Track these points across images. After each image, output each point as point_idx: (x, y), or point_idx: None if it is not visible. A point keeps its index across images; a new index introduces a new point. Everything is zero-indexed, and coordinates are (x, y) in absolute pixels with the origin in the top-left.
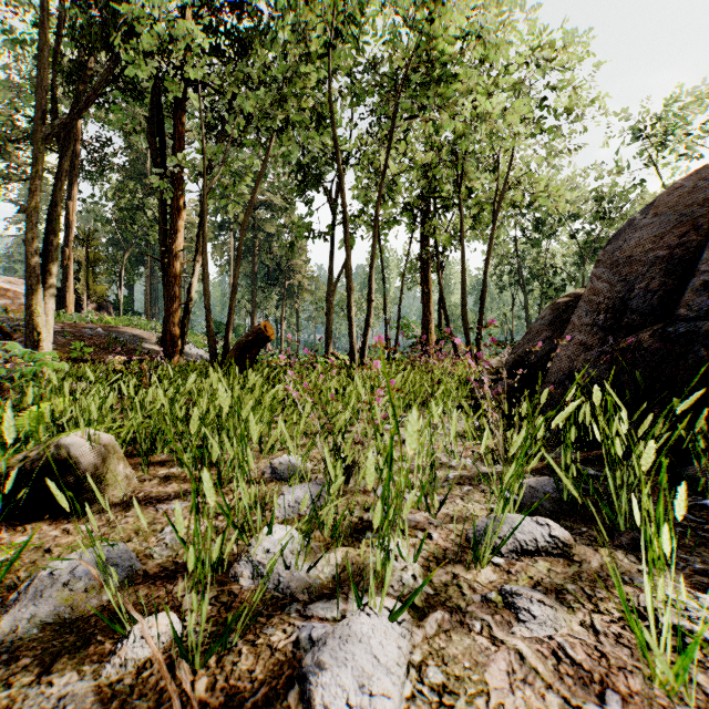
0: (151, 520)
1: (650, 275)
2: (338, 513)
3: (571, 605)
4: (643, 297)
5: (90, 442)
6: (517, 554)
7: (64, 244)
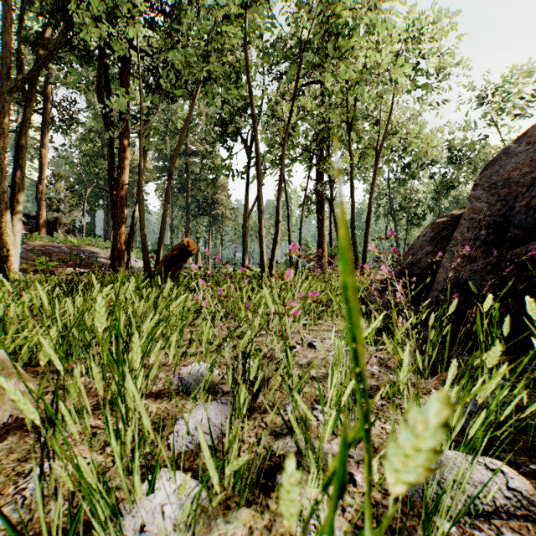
0: (24, 454)
1: (529, 194)
2: (244, 441)
3: None
4: (524, 213)
5: None
6: (471, 516)
7: (39, 181)
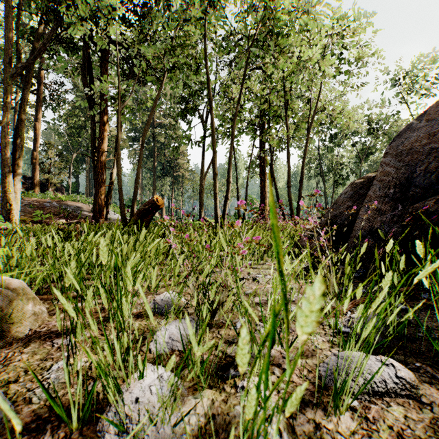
0: (44, 356)
1: (427, 161)
2: None
3: None
4: (423, 176)
5: None
6: (369, 395)
7: (33, 149)
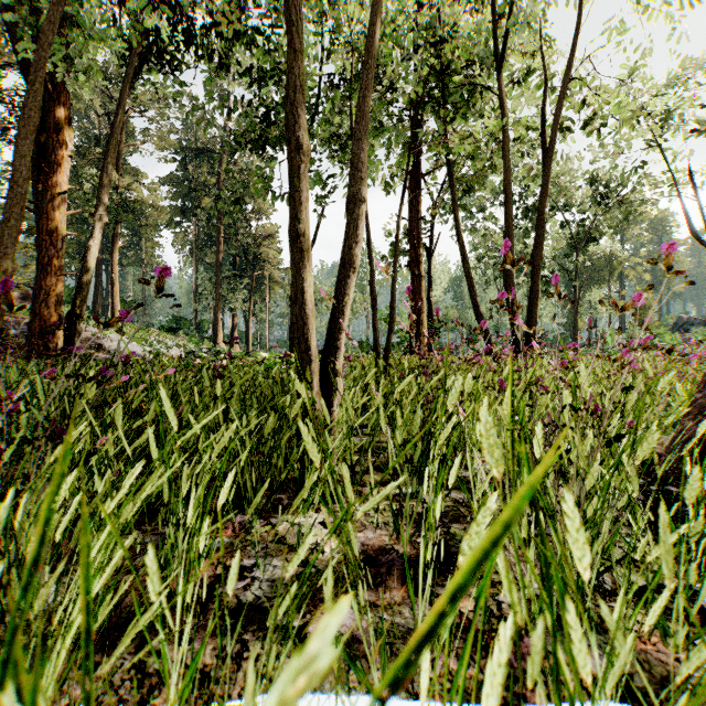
0: None
1: None
2: None
3: None
4: None
5: None
6: None
7: None
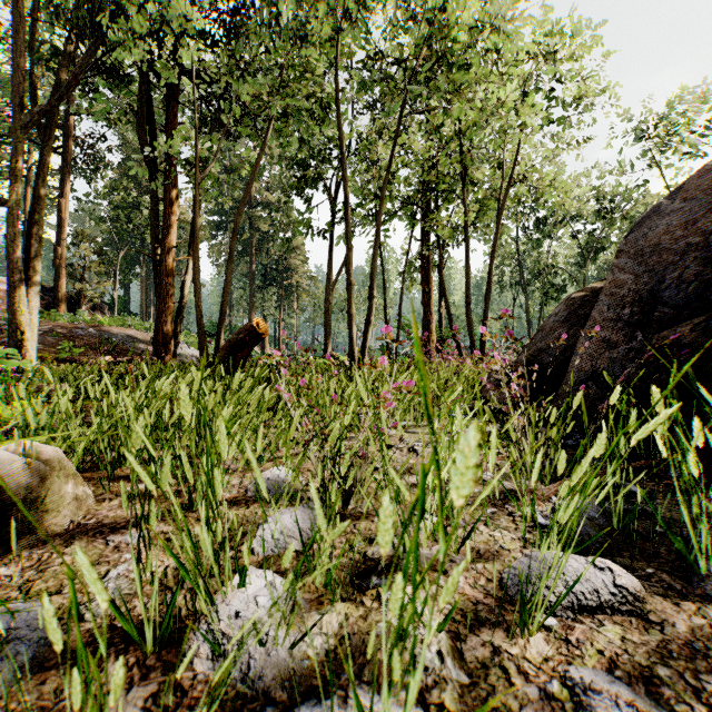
0: (95, 558)
1: (682, 264)
2: (335, 546)
3: (672, 706)
4: (675, 288)
5: (23, 458)
6: (574, 611)
7: (57, 242)
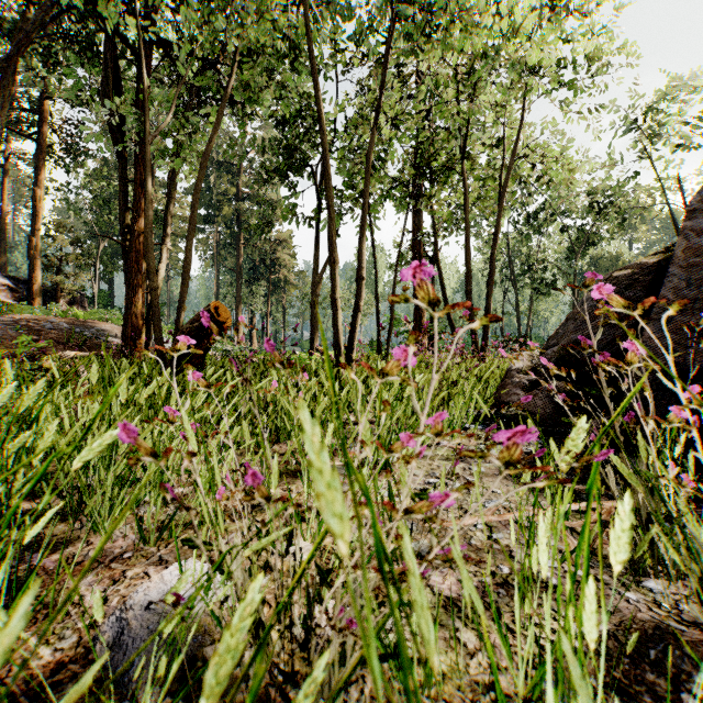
0: None
1: None
2: None
3: None
4: None
5: None
6: None
7: (32, 233)
